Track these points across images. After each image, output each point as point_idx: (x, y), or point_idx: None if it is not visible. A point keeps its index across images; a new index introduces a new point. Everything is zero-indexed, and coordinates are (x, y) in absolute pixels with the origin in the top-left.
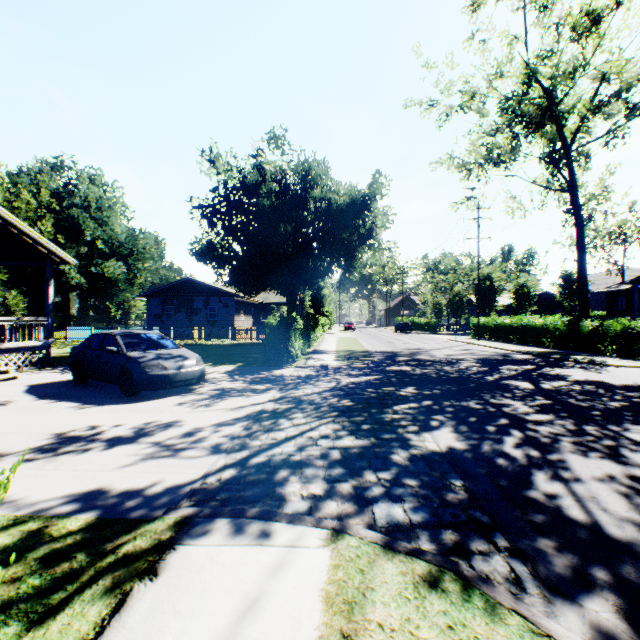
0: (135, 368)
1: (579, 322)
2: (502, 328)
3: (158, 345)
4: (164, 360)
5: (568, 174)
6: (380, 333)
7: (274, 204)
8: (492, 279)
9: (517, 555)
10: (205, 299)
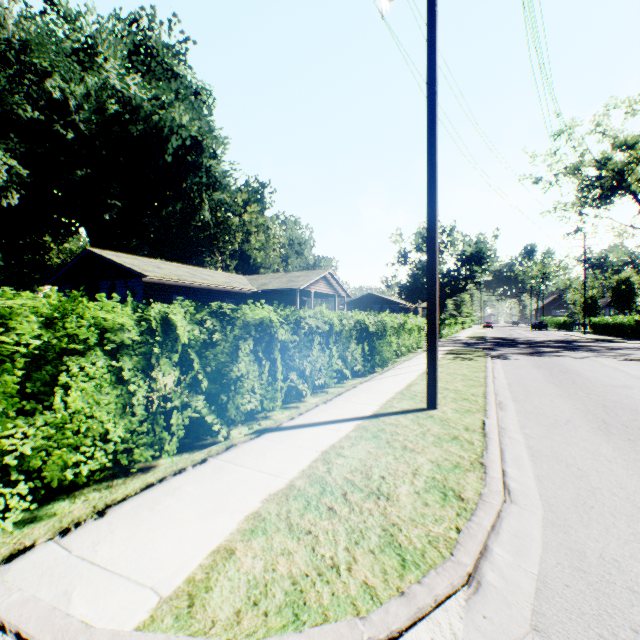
0: None
1: None
2: (606, 325)
3: None
4: None
5: None
6: (513, 330)
7: None
8: (630, 282)
9: (481, 349)
10: (380, 306)
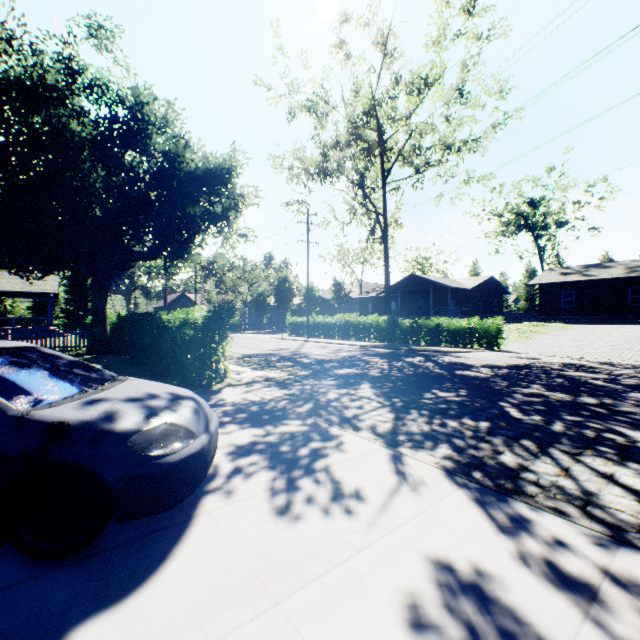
0: (104, 457)
1: (398, 320)
2: (325, 326)
3: (77, 376)
4: (173, 414)
5: (383, 201)
6: None
7: (103, 134)
8: (290, 282)
9: None
10: None
